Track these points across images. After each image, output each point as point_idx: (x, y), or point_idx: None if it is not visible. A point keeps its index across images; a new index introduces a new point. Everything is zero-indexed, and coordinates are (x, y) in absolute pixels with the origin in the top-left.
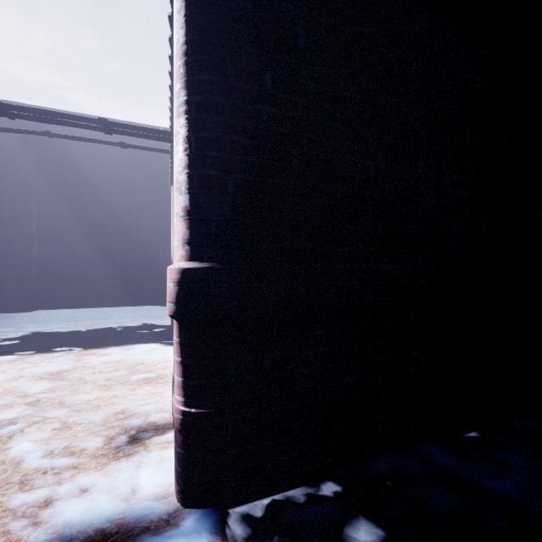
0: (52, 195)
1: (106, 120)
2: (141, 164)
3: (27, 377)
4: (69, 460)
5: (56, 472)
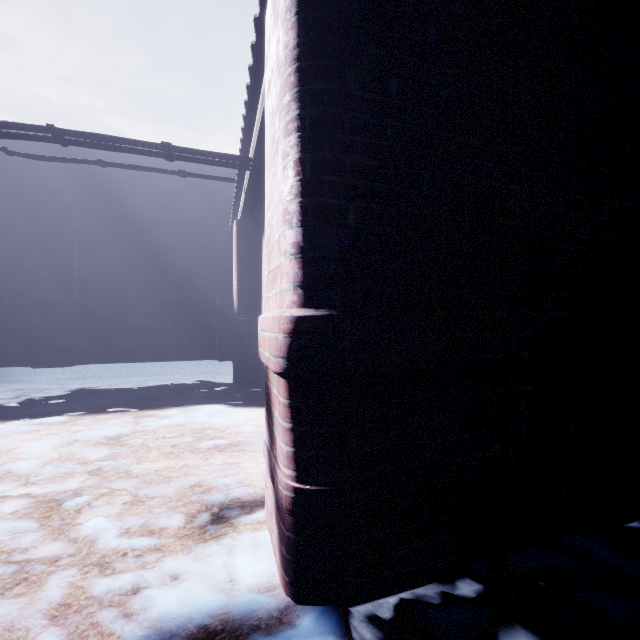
0: (96, 233)
1: (169, 145)
2: (194, 196)
3: (83, 441)
4: (150, 540)
5: (137, 555)
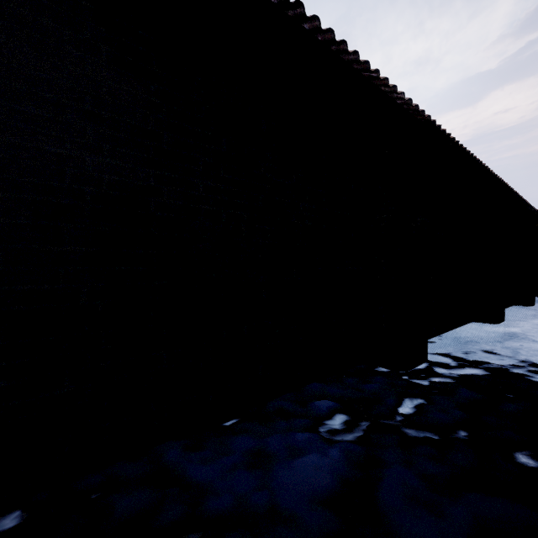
0: None
1: None
2: None
3: None
4: None
5: None
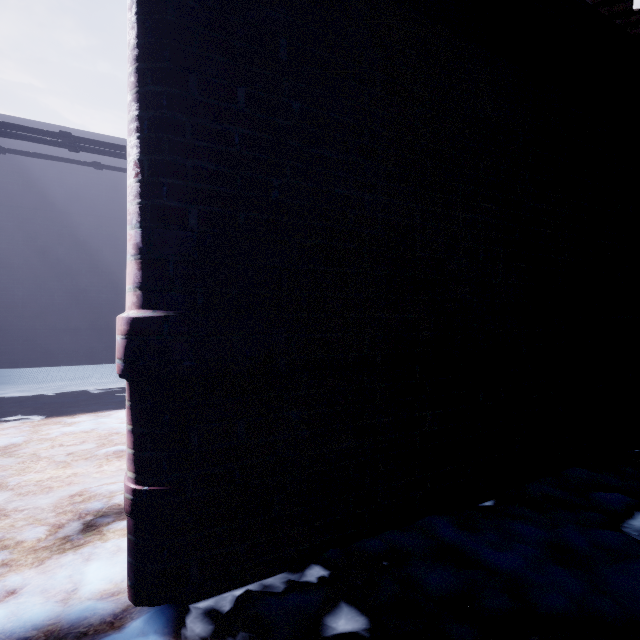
0: (13, 225)
1: (69, 134)
2: None
3: None
4: None
5: None
